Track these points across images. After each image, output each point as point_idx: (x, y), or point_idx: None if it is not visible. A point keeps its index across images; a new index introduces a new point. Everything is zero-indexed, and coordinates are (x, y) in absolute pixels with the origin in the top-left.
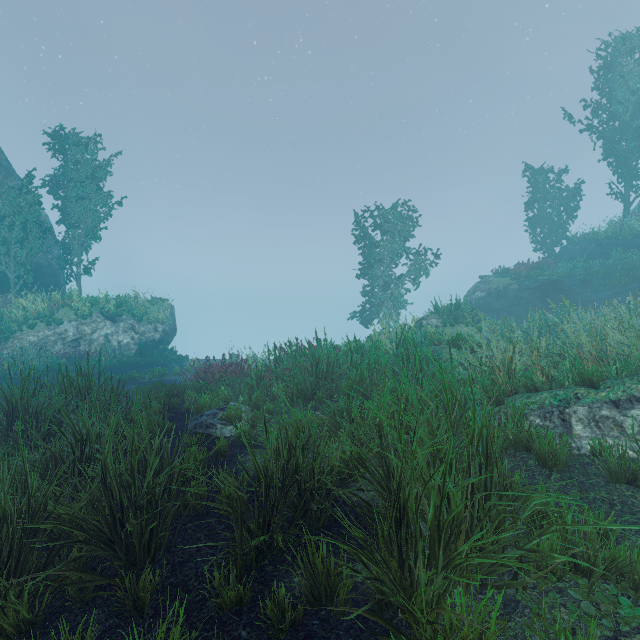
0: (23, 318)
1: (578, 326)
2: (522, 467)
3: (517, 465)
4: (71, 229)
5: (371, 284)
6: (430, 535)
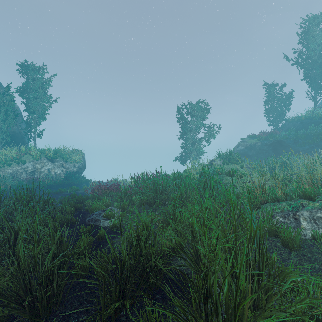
0: (5, 160)
1: (300, 165)
2: (273, 247)
3: (270, 246)
4: (30, 114)
5: (185, 142)
6: (225, 303)
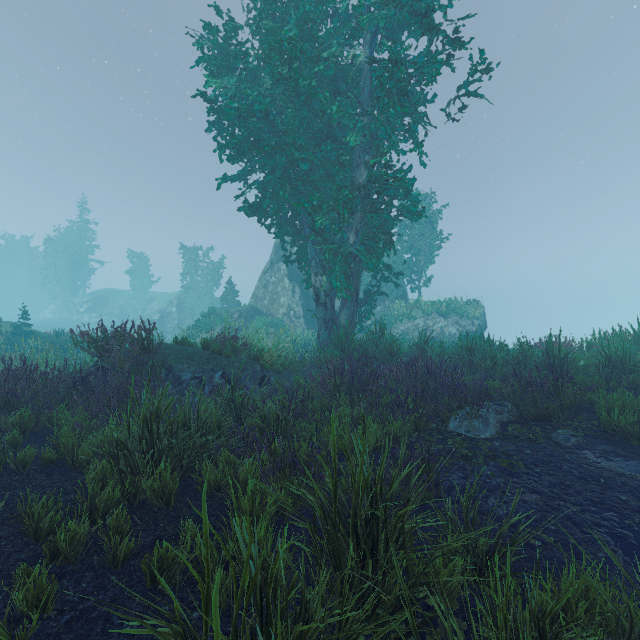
0: (396, 316)
1: None
2: None
3: None
4: (415, 257)
5: None
6: None
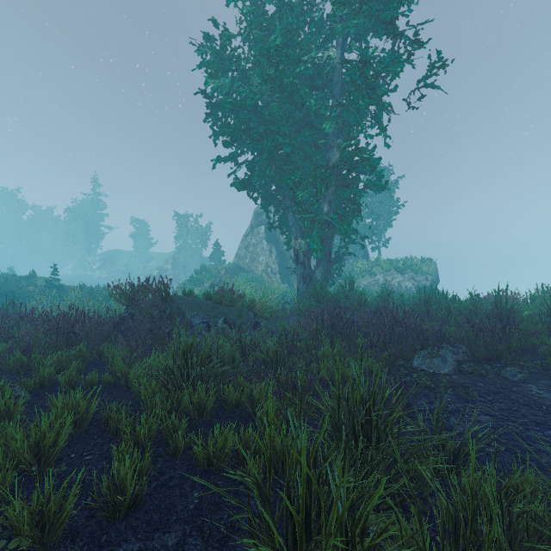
0: (359, 272)
1: None
2: None
3: None
4: (375, 221)
5: None
6: None
